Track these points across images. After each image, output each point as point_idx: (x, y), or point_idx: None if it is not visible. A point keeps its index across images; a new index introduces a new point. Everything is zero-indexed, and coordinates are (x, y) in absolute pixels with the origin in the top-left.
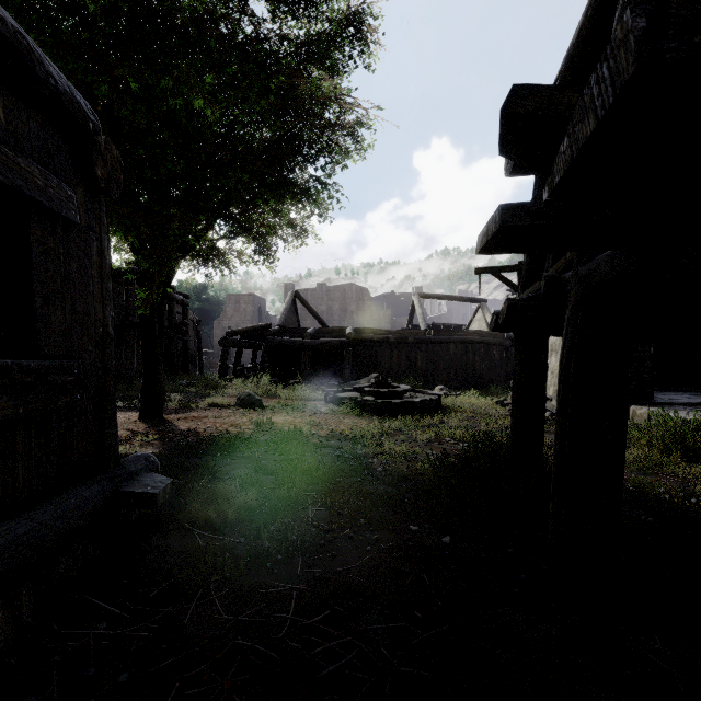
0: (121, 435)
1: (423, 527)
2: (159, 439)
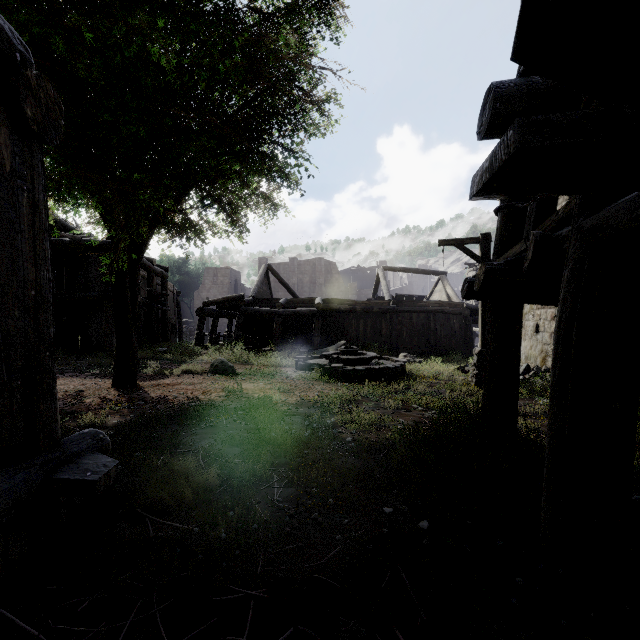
0: (90, 403)
1: (397, 508)
2: (128, 407)
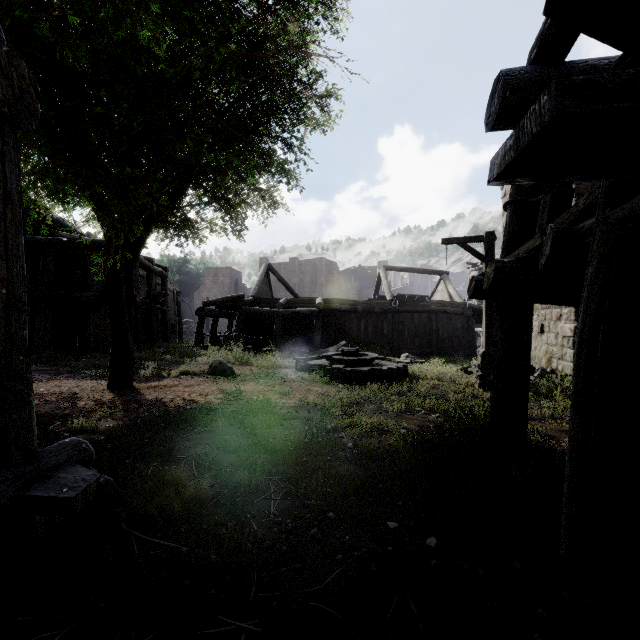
0: (83, 406)
1: (402, 523)
2: (122, 411)
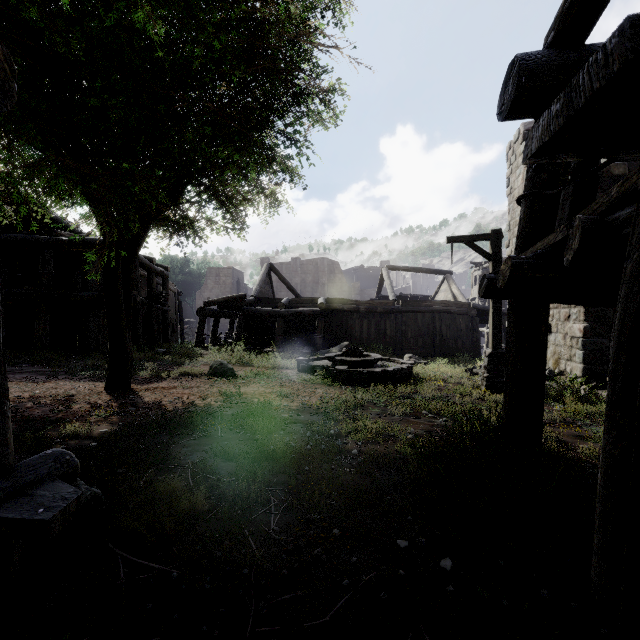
0: (78, 409)
1: (413, 541)
2: (118, 414)
